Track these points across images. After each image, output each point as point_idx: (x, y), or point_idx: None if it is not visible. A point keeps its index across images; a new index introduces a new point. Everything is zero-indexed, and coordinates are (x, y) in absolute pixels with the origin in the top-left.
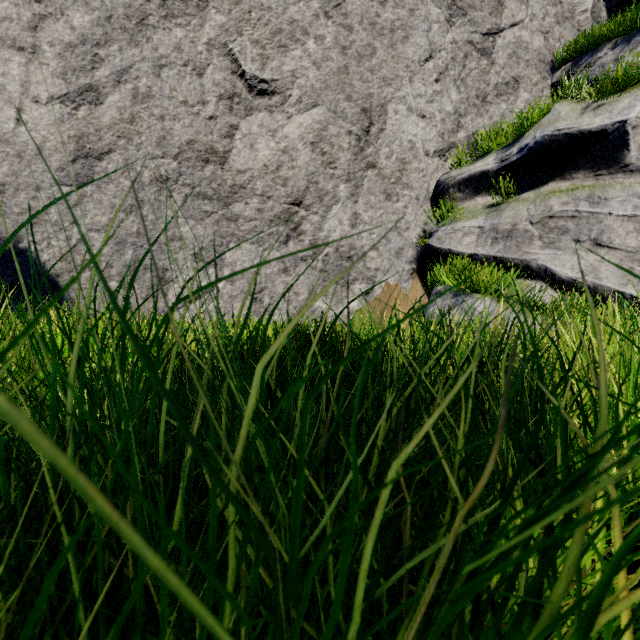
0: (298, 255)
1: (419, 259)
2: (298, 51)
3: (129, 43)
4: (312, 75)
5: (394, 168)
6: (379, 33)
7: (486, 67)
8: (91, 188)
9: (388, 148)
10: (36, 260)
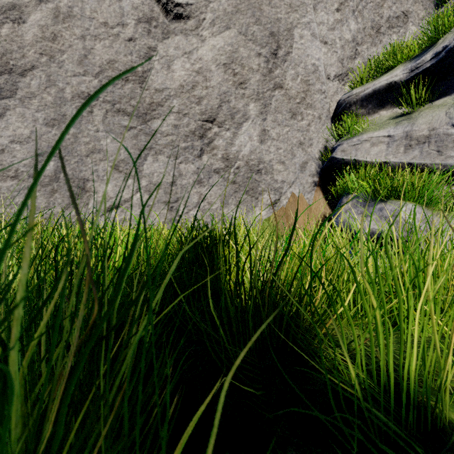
0: (211, 168)
1: (321, 172)
2: None
3: None
4: None
5: (299, 89)
6: None
7: (380, 1)
8: (14, 102)
9: (294, 70)
10: None
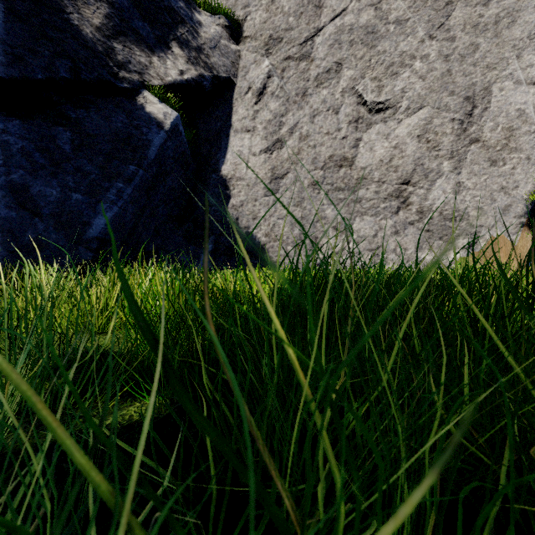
0: (406, 221)
1: (530, 213)
2: (406, 73)
3: (297, 109)
4: (418, 86)
5: (499, 137)
6: (482, 30)
7: None
8: (278, 195)
9: (492, 122)
10: (255, 237)
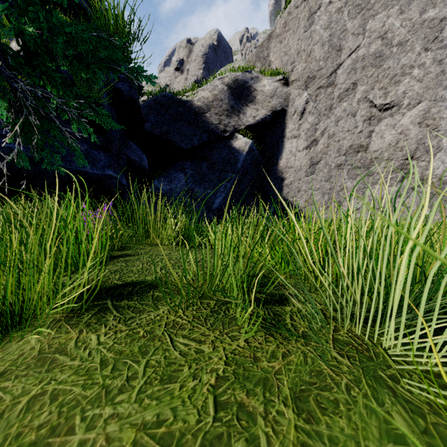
0: (409, 186)
1: None
2: (406, 79)
3: (326, 119)
4: (416, 87)
5: None
6: None
7: None
8: (314, 175)
9: None
10: (299, 203)
